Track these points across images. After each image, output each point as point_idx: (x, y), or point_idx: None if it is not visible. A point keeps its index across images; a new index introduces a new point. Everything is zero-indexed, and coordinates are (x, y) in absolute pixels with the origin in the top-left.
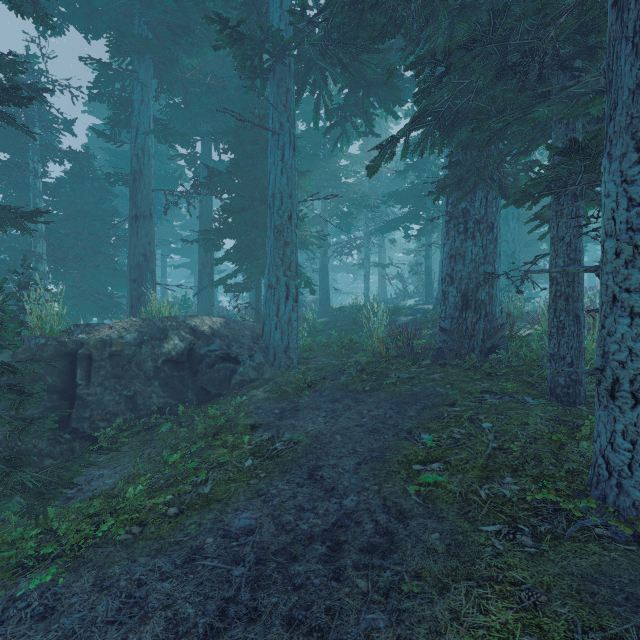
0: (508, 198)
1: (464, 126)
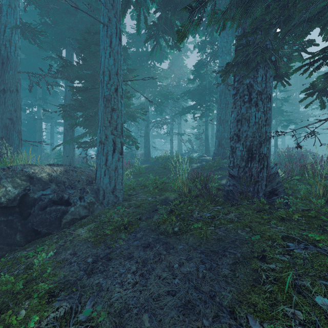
0: (278, 78)
1: (260, 2)
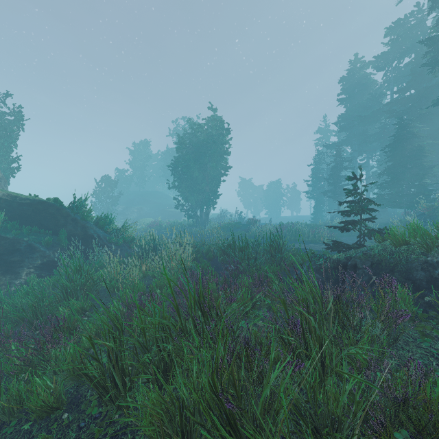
0: None
1: None
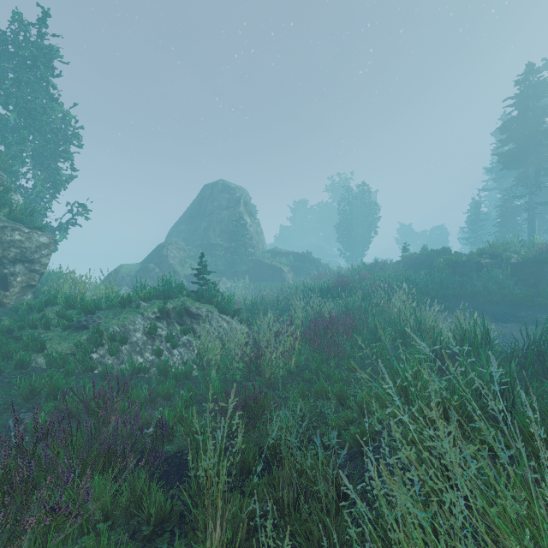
0: None
1: None
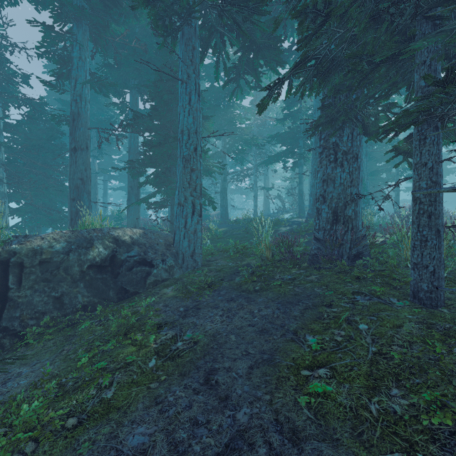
0: (368, 134)
1: (337, 72)
